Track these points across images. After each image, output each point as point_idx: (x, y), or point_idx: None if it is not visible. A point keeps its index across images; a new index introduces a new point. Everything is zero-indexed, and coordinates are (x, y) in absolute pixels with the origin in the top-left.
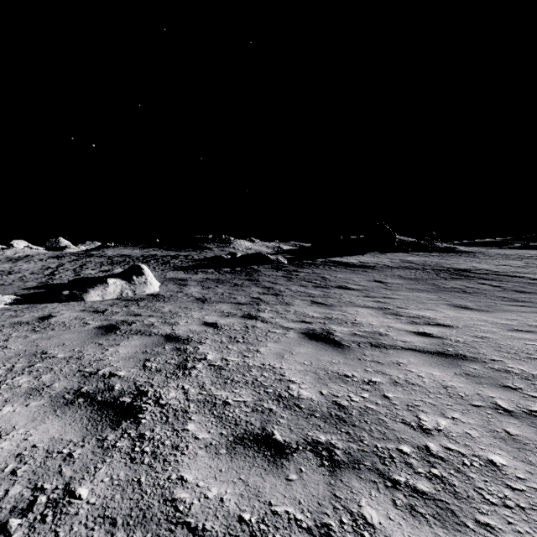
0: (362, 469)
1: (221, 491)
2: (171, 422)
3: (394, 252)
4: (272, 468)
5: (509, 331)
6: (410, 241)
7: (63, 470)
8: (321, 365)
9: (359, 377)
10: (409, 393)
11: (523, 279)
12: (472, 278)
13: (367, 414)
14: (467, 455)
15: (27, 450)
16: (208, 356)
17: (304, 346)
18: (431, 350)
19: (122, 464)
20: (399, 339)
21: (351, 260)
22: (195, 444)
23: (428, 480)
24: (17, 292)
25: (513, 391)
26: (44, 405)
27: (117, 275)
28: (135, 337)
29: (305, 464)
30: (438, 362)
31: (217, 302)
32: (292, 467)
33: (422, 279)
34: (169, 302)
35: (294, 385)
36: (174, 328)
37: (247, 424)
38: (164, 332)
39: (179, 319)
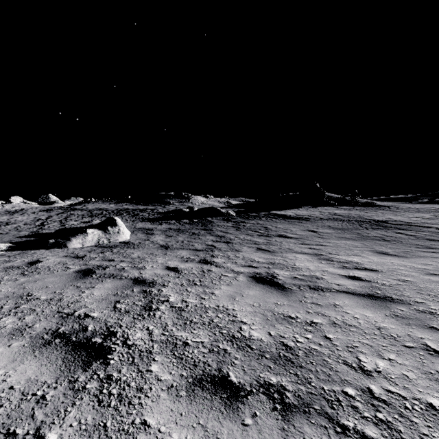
0: (312, 413)
1: (181, 437)
2: (137, 363)
3: (324, 207)
4: (228, 412)
5: (427, 274)
6: (337, 197)
7: (35, 413)
8: (268, 307)
9: (302, 318)
10: (348, 334)
11: (432, 229)
12: (390, 228)
13: (312, 355)
14: (408, 398)
15: (4, 392)
16: (170, 298)
17: (252, 288)
18: (362, 292)
19: (90, 407)
20: (334, 282)
21: (289, 213)
22: (157, 386)
23: (375, 425)
24: (12, 240)
25: (438, 332)
26: (25, 346)
27: (95, 226)
28: (108, 280)
29: (259, 407)
30: (369, 303)
31: (178, 249)
32: (247, 411)
33: (348, 229)
34: (138, 249)
35: (246, 326)
36: (142, 272)
37: (205, 366)
38: (133, 276)
39: (146, 264)
